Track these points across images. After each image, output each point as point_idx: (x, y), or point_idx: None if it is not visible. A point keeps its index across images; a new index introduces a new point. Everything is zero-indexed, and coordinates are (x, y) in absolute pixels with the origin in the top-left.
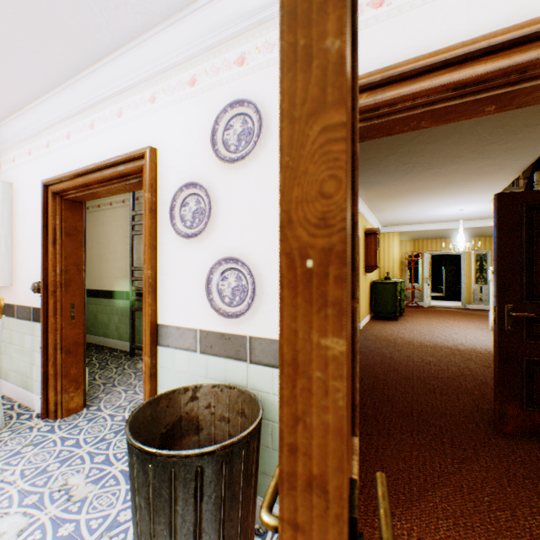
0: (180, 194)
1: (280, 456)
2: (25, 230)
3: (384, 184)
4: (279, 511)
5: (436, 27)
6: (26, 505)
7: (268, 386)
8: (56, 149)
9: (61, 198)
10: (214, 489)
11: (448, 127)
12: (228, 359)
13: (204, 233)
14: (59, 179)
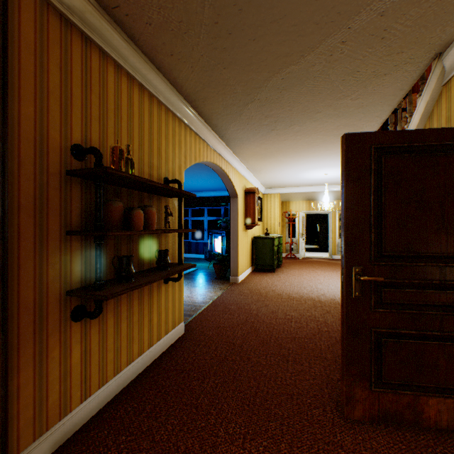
0: None
1: None
2: None
3: (254, 141)
4: None
5: None
6: None
7: None
8: None
9: None
10: None
11: (300, 67)
12: None
13: None
14: None
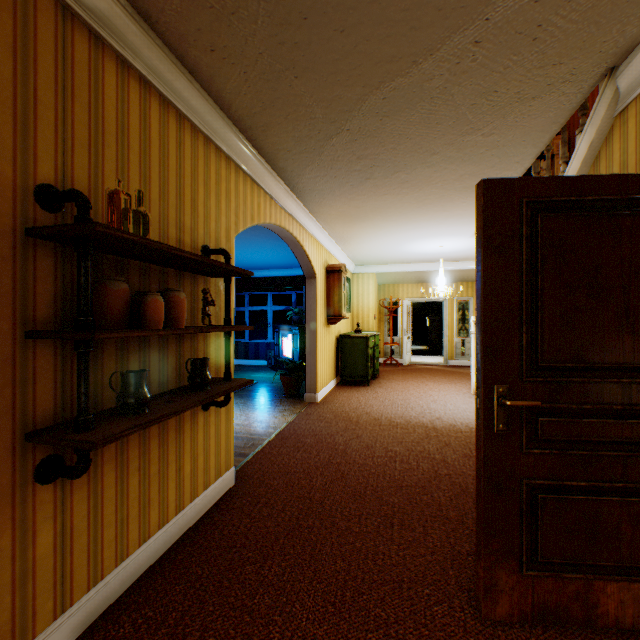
0: None
1: None
2: None
3: (340, 196)
4: None
5: None
6: None
7: None
8: None
9: None
10: None
11: (411, 81)
12: None
13: None
14: None
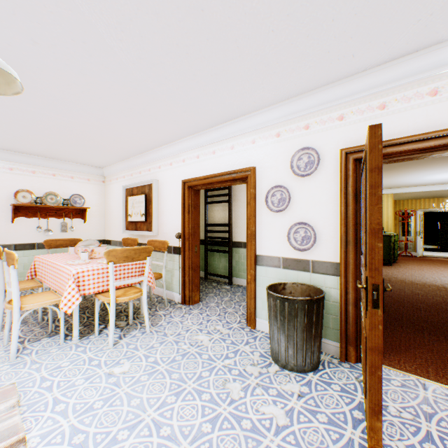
0: (271, 190)
1: (368, 265)
2: (167, 205)
3: None
4: (368, 275)
5: (411, 122)
6: (204, 333)
7: (322, 284)
8: (189, 163)
9: (191, 189)
10: (311, 315)
11: None
12: (299, 271)
13: (285, 210)
14: (194, 180)
